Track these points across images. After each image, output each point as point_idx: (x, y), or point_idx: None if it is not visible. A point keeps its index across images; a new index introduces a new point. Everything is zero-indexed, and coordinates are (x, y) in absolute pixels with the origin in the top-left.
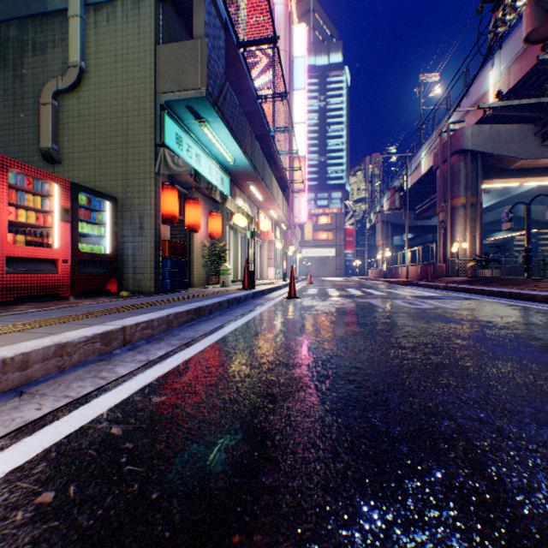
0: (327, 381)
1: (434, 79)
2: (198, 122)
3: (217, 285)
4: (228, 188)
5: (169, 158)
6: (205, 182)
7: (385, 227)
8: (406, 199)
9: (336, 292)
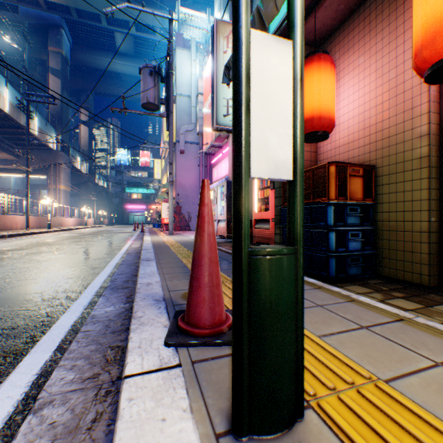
0: (79, 252)
1: None
2: None
3: None
4: None
5: None
6: None
7: None
8: None
9: None
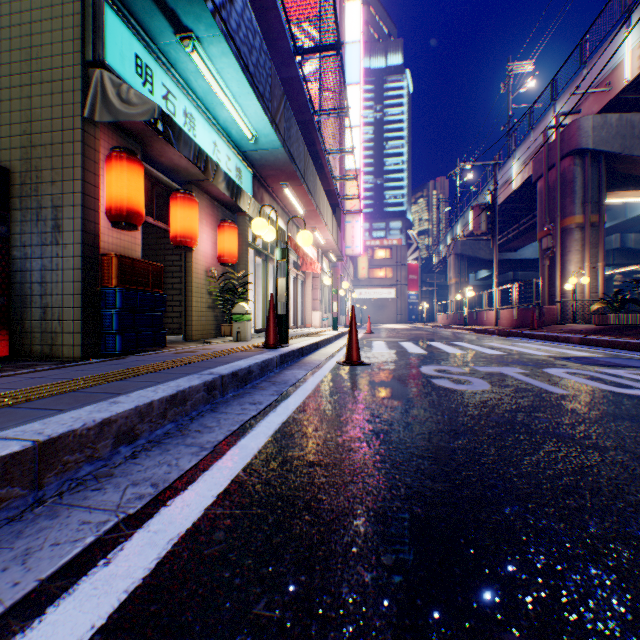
0: None
1: (527, 68)
2: (180, 38)
3: (229, 338)
4: (249, 188)
5: (112, 90)
6: (189, 147)
7: (459, 261)
8: (495, 221)
9: (419, 349)
